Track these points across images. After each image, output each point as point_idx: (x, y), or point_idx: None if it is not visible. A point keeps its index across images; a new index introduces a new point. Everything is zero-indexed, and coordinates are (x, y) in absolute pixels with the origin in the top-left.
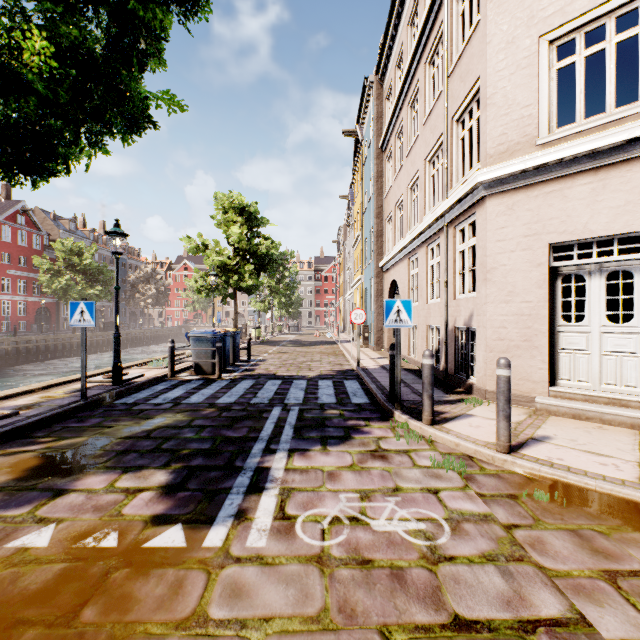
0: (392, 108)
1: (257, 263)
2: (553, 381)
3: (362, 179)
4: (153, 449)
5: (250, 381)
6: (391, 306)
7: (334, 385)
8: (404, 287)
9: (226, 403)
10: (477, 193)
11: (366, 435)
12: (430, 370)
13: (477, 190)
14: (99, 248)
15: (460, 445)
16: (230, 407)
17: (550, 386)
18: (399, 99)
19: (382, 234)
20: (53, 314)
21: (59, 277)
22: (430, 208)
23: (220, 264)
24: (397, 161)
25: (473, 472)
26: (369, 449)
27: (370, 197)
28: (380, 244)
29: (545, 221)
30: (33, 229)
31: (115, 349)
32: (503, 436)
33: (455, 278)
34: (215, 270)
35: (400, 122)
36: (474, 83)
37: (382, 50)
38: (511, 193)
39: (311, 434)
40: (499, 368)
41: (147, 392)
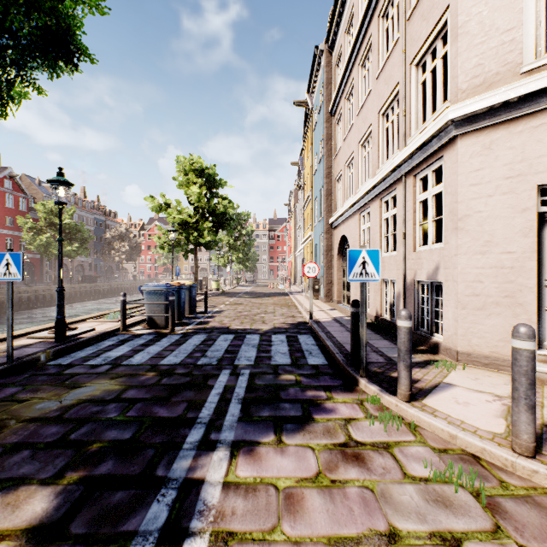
0: (342, 70)
1: (216, 221)
2: (539, 343)
3: (312, 144)
4: (55, 441)
5: (202, 336)
6: (355, 257)
7: (288, 341)
8: (355, 241)
9: (170, 364)
10: (446, 134)
11: (330, 415)
12: (408, 334)
13: (446, 130)
14: (79, 210)
15: (458, 438)
16: (173, 370)
17: (536, 349)
18: (350, 60)
19: (332, 193)
20: (37, 268)
21: (40, 235)
22: (383, 161)
23: (181, 222)
24: (347, 122)
25: (493, 492)
26: (337, 441)
27: (320, 159)
28: (330, 202)
29: (532, 159)
30: (19, 193)
31: (58, 304)
32: (526, 433)
33: (415, 229)
34: (176, 227)
35: (350, 83)
36: (440, 16)
37: (332, 18)
38: (488, 130)
39: (262, 413)
40: (519, 339)
41: (90, 350)
